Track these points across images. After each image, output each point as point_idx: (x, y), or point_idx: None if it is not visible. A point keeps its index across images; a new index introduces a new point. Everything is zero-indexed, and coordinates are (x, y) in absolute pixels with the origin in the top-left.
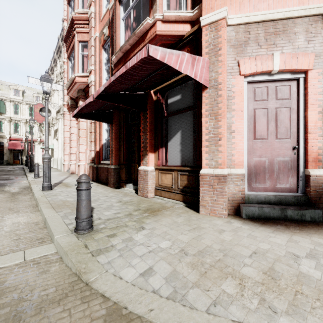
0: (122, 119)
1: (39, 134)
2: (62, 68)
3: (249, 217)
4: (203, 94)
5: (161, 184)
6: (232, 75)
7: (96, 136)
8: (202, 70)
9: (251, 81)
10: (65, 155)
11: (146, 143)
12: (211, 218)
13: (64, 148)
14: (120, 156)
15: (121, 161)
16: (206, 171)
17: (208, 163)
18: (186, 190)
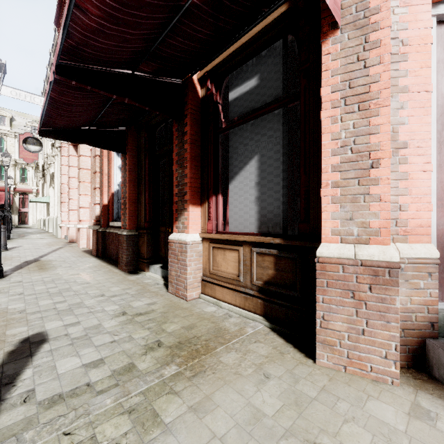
0: (142, 145)
1: (35, 182)
2: None
3: None
4: (323, 47)
5: (215, 273)
6: None
7: (102, 178)
8: None
9: None
10: (63, 213)
11: (183, 185)
12: (356, 389)
13: (62, 201)
14: (139, 213)
15: (141, 222)
16: (335, 252)
17: (338, 229)
18: (273, 290)
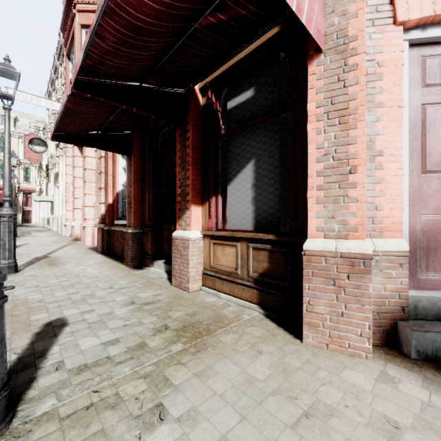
0: (147, 148)
1: (39, 181)
2: (63, 77)
3: (425, 356)
4: (309, 68)
5: (215, 266)
6: (377, 25)
7: (107, 178)
8: (311, 5)
9: (417, 41)
10: (67, 211)
11: (185, 186)
12: (335, 362)
13: (66, 200)
14: (143, 212)
15: (145, 220)
16: (319, 246)
17: (321, 226)
18: (267, 281)
